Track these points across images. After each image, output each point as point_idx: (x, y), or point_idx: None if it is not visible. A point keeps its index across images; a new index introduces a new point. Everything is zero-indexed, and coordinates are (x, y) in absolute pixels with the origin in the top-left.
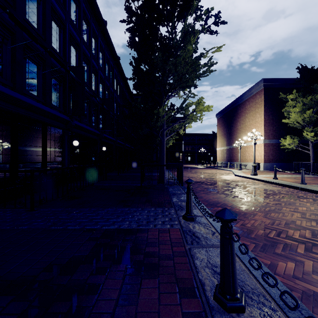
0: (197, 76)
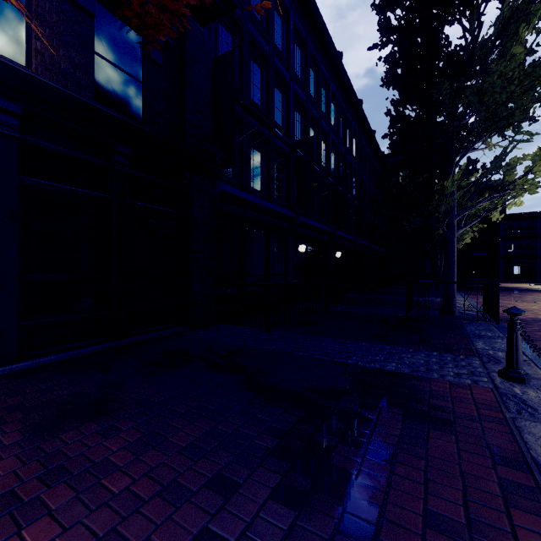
0: (537, 99)
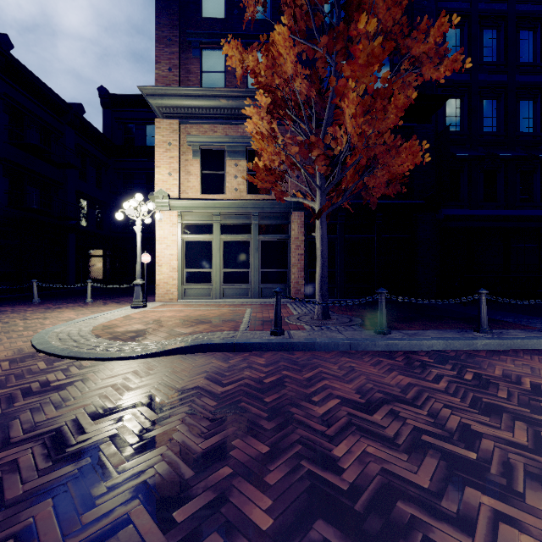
0: None
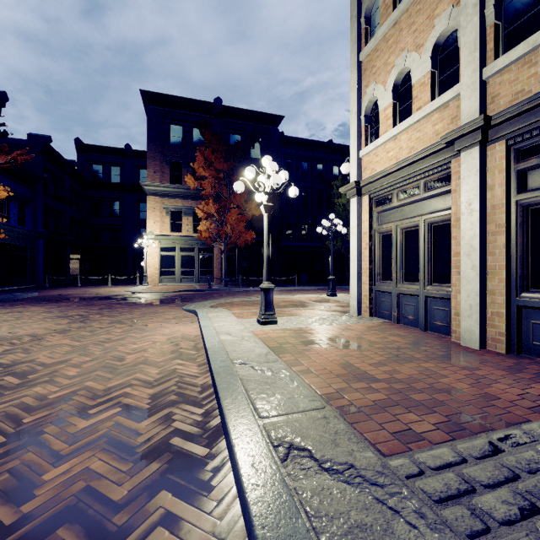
0: None
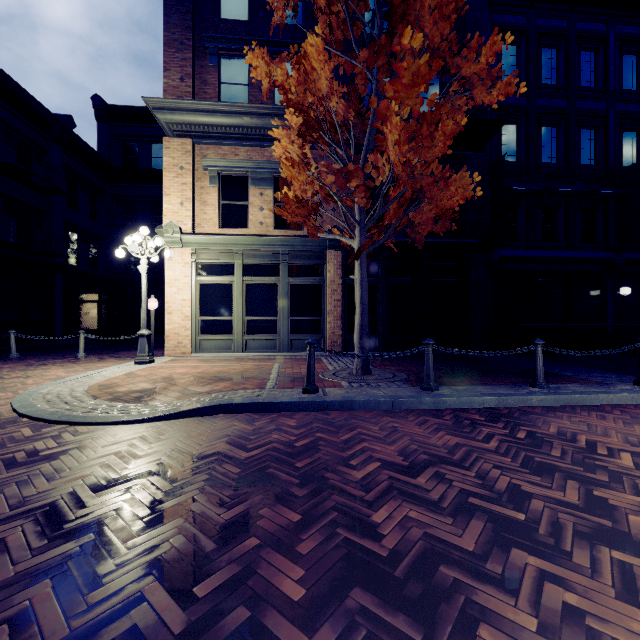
0: None
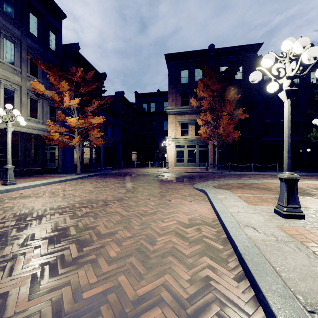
0: None
